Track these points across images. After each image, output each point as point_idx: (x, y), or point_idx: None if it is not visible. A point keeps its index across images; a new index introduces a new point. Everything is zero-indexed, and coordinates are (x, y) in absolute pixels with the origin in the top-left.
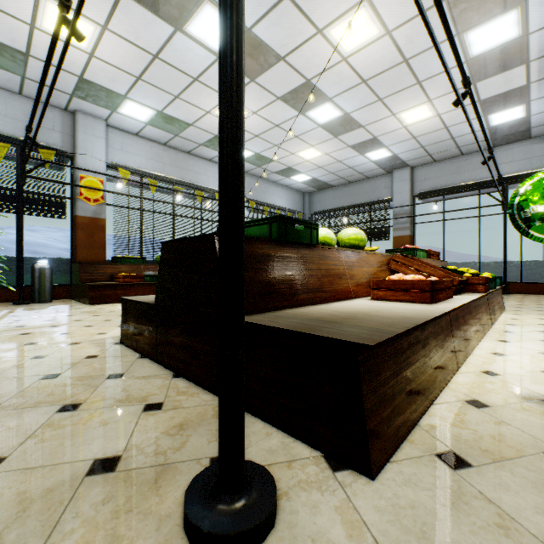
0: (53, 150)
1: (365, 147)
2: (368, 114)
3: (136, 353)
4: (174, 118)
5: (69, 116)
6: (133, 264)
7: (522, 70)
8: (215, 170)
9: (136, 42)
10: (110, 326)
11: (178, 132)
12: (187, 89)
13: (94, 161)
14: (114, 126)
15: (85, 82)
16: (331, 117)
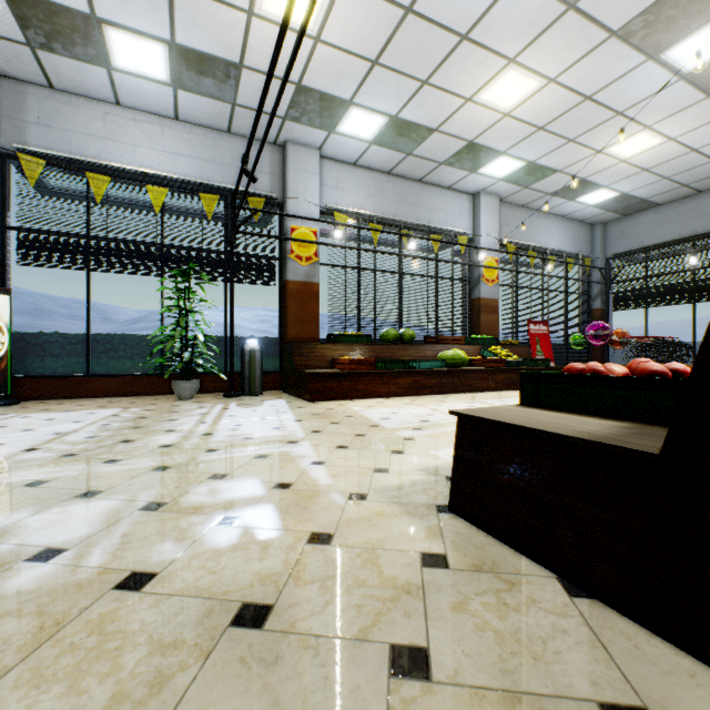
0: (261, 197)
1: None
2: None
3: (533, 563)
4: (412, 124)
5: (278, 151)
6: (354, 344)
7: None
8: (455, 202)
9: None
10: (377, 451)
11: (413, 147)
12: (444, 63)
13: (306, 205)
14: (328, 156)
15: (302, 91)
16: None
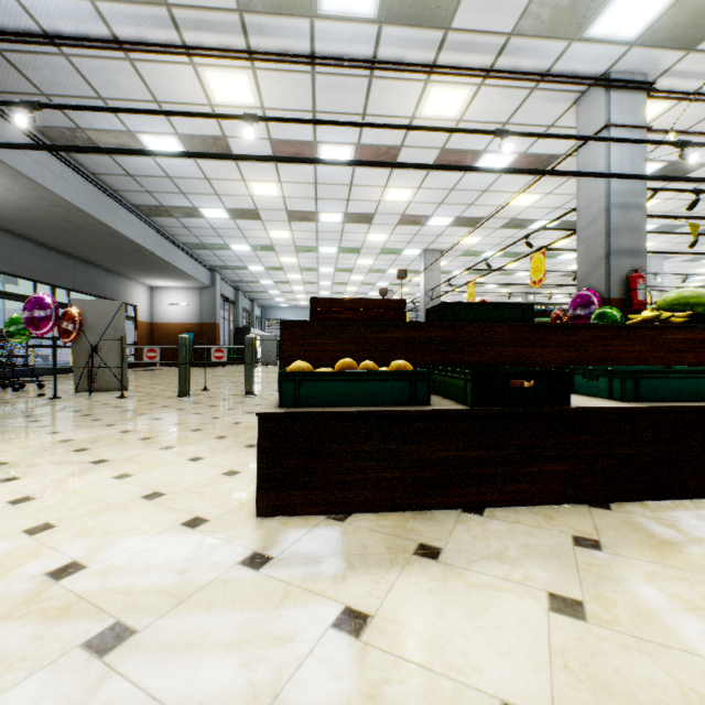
0: None
1: None
2: None
3: None
4: None
5: None
6: None
7: (219, 3)
8: None
9: None
10: None
11: None
12: None
13: None
14: None
15: None
16: None
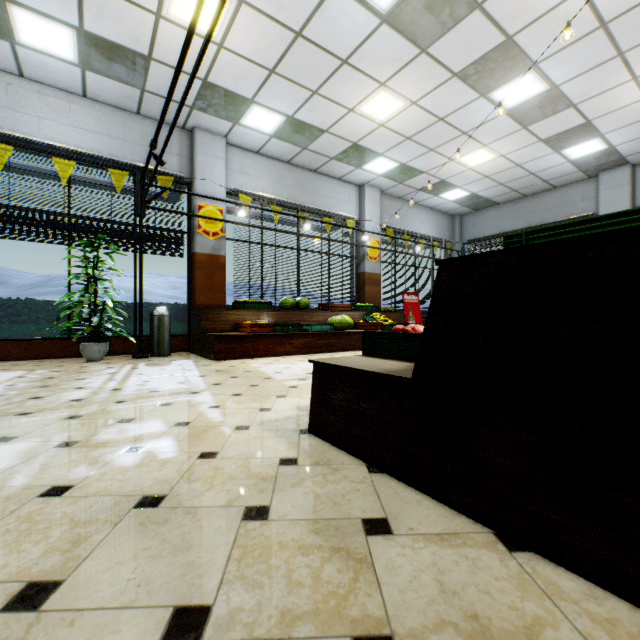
0: (170, 176)
1: (567, 139)
2: (590, 83)
3: (354, 458)
4: (306, 124)
5: (186, 135)
6: (257, 310)
7: None
8: (345, 191)
9: (277, 17)
10: (265, 396)
11: (308, 143)
12: (330, 79)
13: (213, 186)
14: (233, 143)
15: (208, 86)
16: (526, 96)
